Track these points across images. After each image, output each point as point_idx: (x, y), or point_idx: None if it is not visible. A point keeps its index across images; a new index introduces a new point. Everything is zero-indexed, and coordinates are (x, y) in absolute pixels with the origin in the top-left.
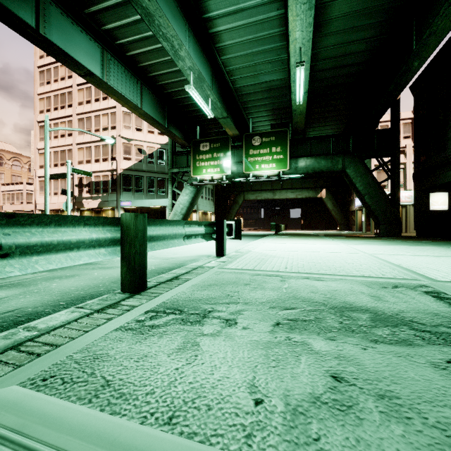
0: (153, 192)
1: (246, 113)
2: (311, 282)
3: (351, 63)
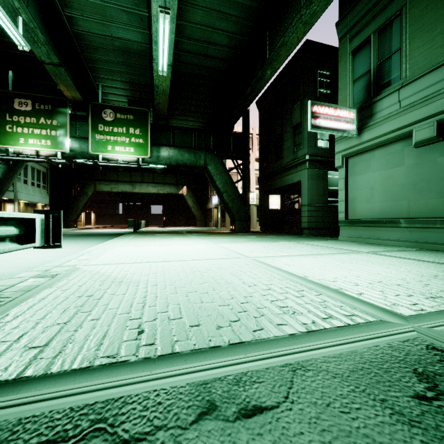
0: None
1: (94, 75)
2: None
3: (214, 56)
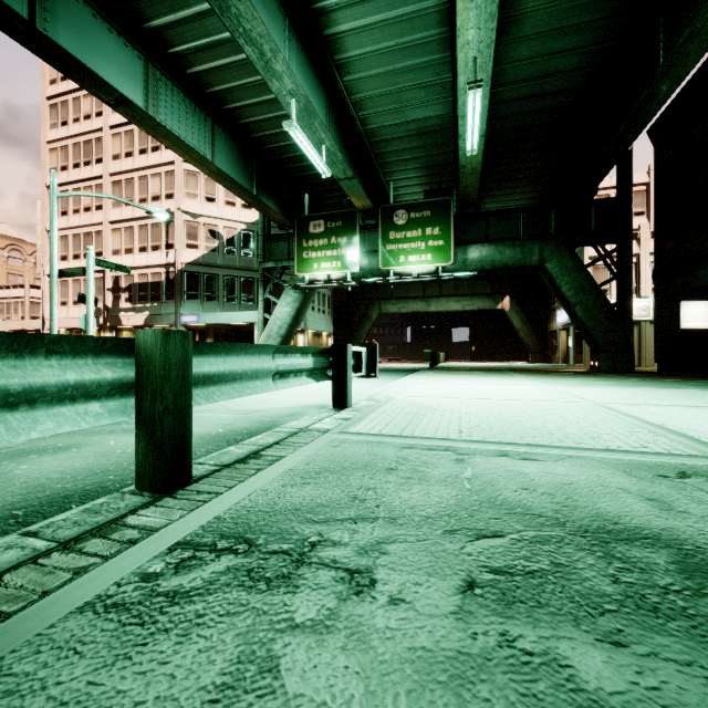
0: (234, 301)
1: (383, 172)
2: (515, 463)
3: (555, 90)
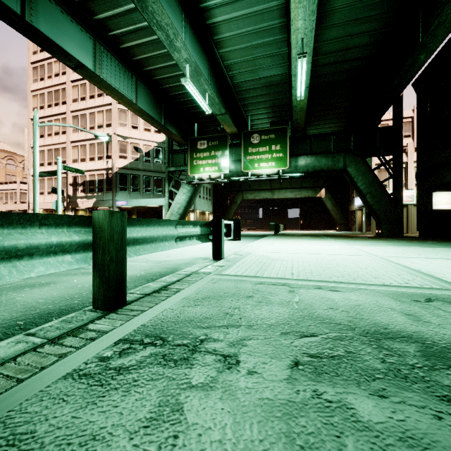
0: (149, 192)
1: (244, 110)
2: (326, 293)
3: (353, 58)
